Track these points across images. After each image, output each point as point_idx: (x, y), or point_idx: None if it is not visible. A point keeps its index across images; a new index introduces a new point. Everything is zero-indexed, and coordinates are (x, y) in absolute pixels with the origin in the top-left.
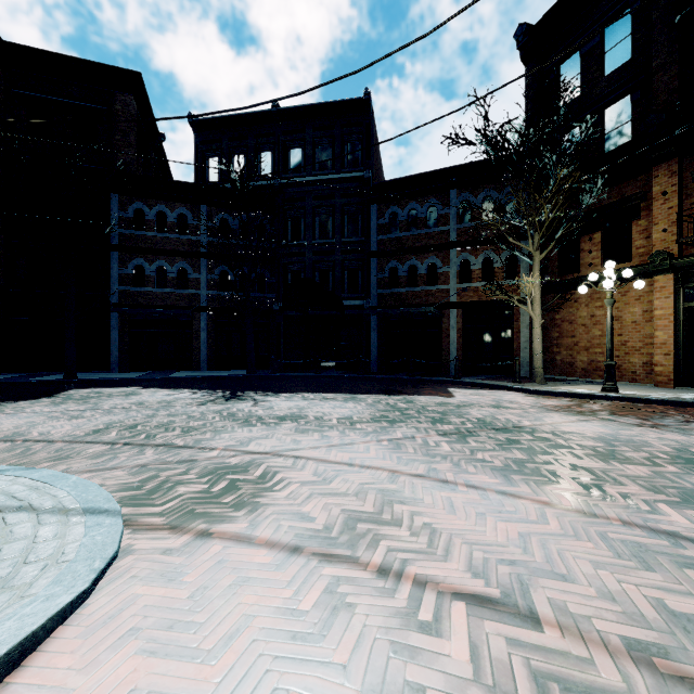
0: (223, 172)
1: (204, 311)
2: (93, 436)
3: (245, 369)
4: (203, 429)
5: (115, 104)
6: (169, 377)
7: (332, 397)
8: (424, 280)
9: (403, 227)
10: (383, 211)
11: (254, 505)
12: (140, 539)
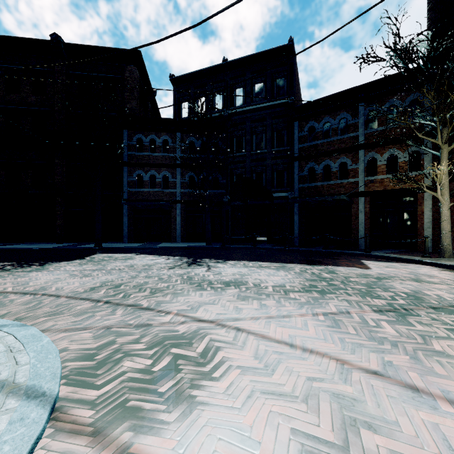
0: (191, 110)
1: (179, 203)
2: (88, 293)
3: (205, 241)
4: (166, 291)
5: (126, 73)
6: (156, 247)
7: (266, 265)
8: (336, 175)
9: (319, 136)
10: (303, 126)
11: (189, 402)
12: (53, 451)
